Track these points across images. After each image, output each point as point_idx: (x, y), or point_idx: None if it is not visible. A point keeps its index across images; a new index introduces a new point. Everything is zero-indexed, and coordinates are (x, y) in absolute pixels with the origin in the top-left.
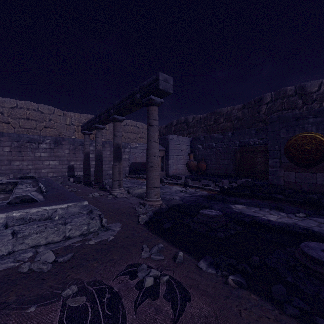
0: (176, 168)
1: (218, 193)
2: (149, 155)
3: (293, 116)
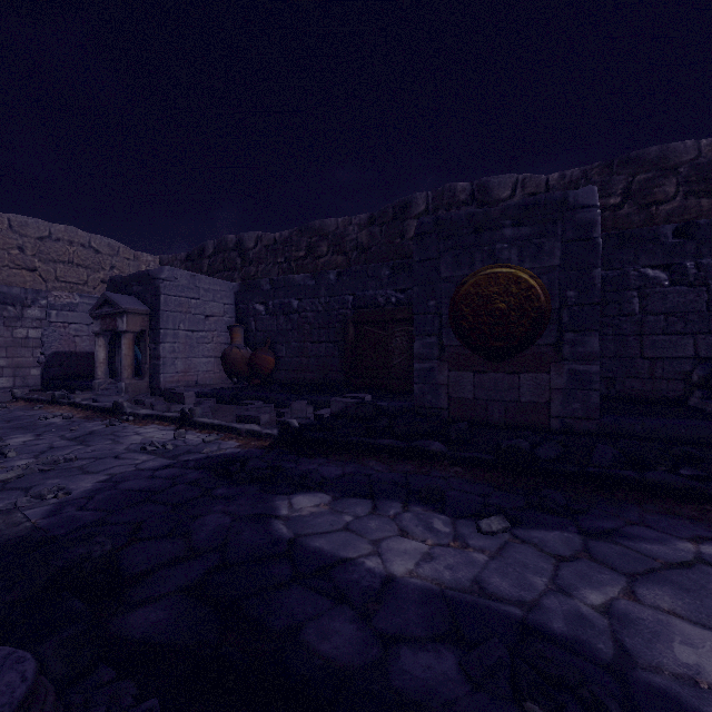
0: (189, 367)
1: (274, 443)
2: None
3: (470, 219)
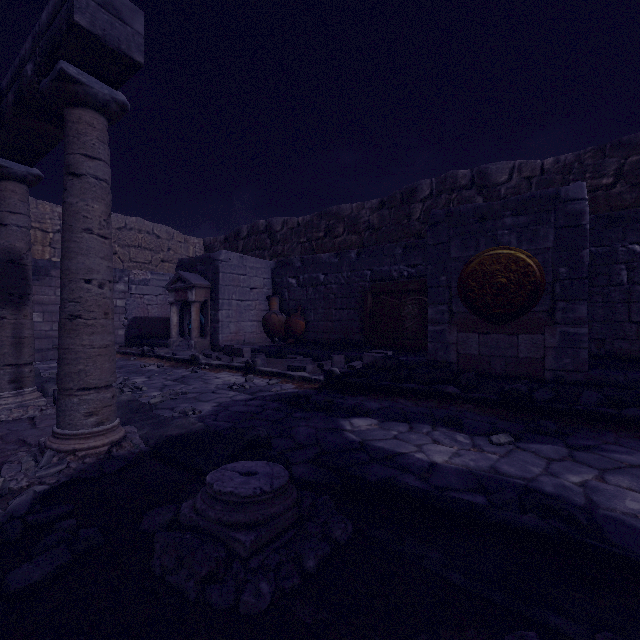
0: (239, 329)
1: (321, 386)
2: (67, 277)
3: (476, 211)
